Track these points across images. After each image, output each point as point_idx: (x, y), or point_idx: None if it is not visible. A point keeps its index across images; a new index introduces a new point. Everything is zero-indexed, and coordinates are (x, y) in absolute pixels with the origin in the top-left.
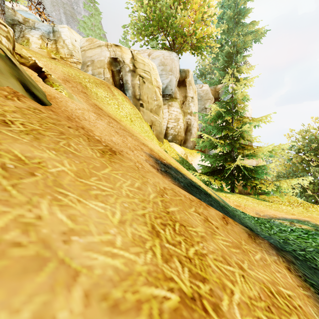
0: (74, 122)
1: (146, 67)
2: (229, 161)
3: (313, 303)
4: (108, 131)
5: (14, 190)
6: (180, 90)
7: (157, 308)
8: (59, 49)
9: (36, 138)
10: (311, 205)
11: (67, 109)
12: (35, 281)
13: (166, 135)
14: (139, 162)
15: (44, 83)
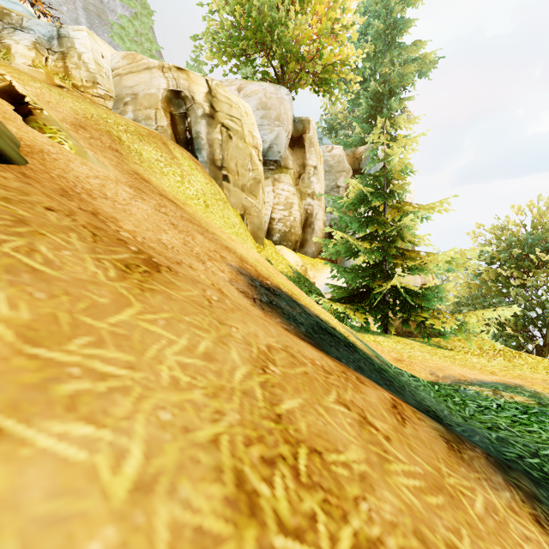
0: (74, 200)
1: (234, 110)
2: (379, 279)
3: None
4: (154, 222)
5: None
6: (294, 155)
7: None
8: (70, 70)
9: None
10: (516, 353)
11: (65, 175)
12: None
13: (269, 233)
14: (216, 286)
15: (23, 125)
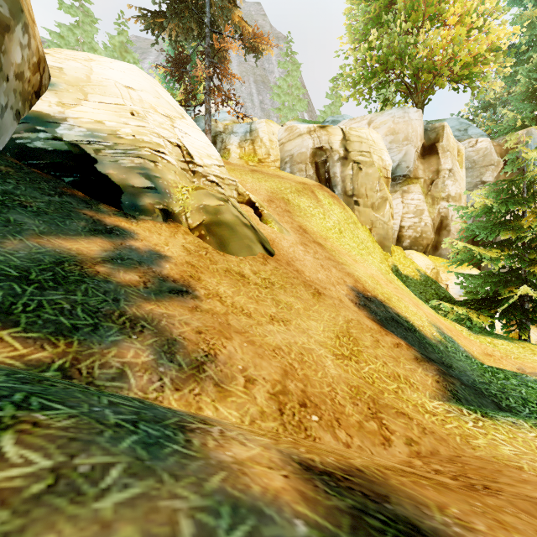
0: (291, 266)
1: (364, 145)
2: (514, 285)
3: (435, 394)
4: (314, 267)
5: (291, 315)
6: (426, 163)
7: (332, 351)
8: (257, 151)
9: (285, 290)
10: None
11: (283, 252)
12: (304, 335)
13: (398, 240)
14: (339, 298)
15: (261, 224)
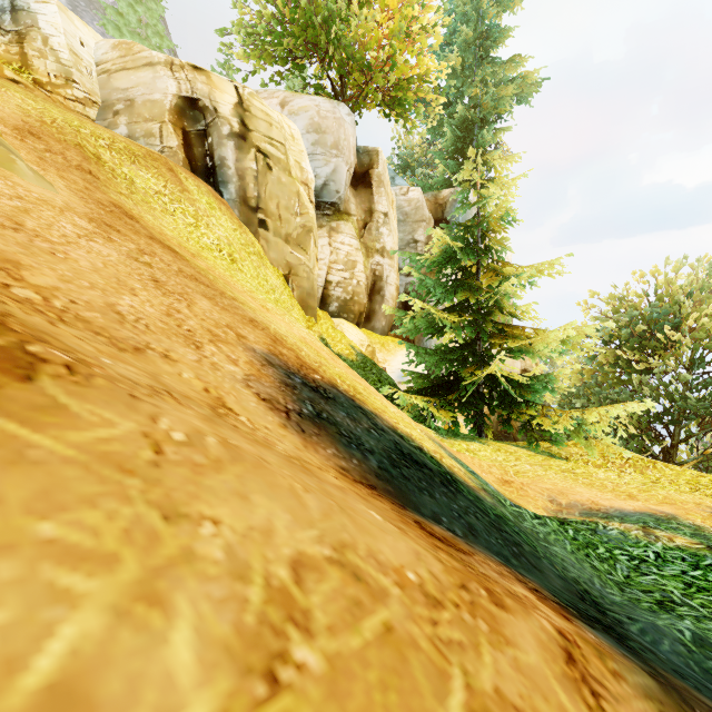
0: None
1: (276, 131)
2: (472, 364)
3: None
4: (115, 274)
5: None
6: (358, 197)
7: None
8: (31, 59)
9: None
10: (650, 462)
11: None
12: None
13: (324, 301)
14: (214, 393)
15: None
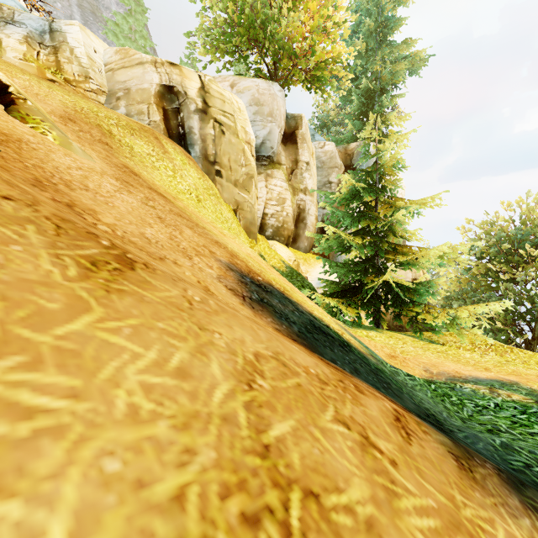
0: (48, 191)
1: (227, 106)
2: (371, 274)
3: None
4: (139, 215)
5: None
6: (287, 151)
7: None
8: (62, 64)
9: None
10: (508, 348)
11: (42, 165)
12: None
13: (262, 228)
14: (203, 284)
15: (4, 114)
